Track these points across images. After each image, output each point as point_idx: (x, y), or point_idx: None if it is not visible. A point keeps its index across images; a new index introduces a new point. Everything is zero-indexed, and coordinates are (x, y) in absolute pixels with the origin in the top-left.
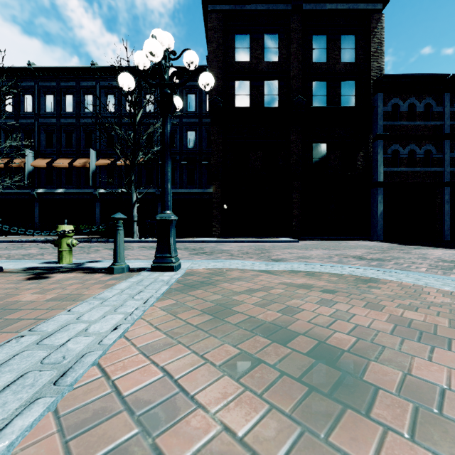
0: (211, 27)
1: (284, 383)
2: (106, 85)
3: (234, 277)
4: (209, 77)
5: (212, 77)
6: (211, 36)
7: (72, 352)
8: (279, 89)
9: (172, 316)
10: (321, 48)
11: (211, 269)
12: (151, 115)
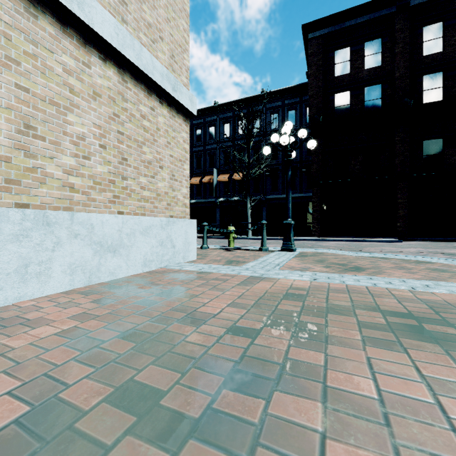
0: (311, 53)
1: (339, 270)
2: (224, 117)
3: (328, 255)
4: (313, 143)
5: (315, 142)
6: (311, 61)
7: (275, 263)
8: (382, 93)
9: (301, 261)
10: (435, 38)
11: (314, 252)
12: (257, 135)
